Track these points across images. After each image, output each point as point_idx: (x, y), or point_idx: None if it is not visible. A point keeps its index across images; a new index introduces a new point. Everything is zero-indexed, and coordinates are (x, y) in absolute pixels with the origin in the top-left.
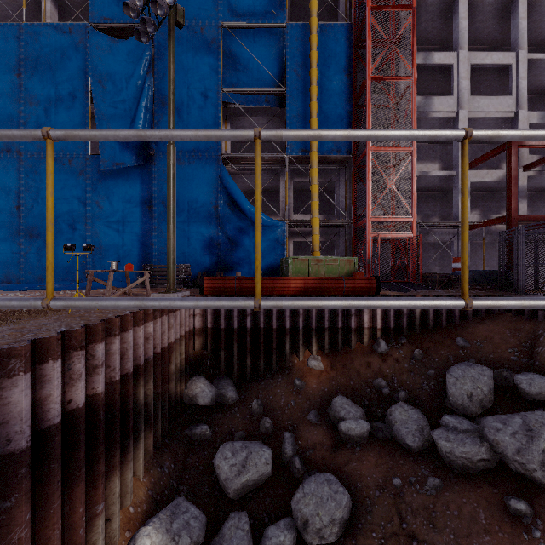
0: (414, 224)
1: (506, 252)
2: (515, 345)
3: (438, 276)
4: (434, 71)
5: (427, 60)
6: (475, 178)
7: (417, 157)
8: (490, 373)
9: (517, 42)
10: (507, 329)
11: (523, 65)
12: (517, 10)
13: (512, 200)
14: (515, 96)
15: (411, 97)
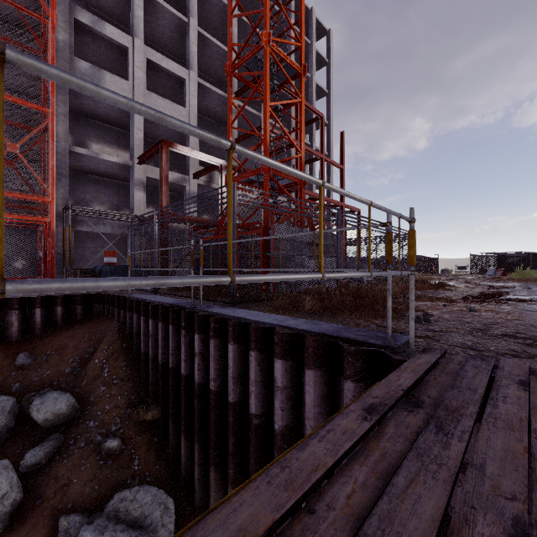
0: (52, 206)
1: (160, 248)
2: (82, 352)
3: (80, 271)
4: (114, 48)
5: (97, 25)
6: (152, 174)
7: (105, 139)
8: (5, 405)
9: (189, 61)
10: (89, 332)
11: (194, 85)
12: (189, 33)
13: (163, 198)
14: (188, 110)
15: (48, 45)
